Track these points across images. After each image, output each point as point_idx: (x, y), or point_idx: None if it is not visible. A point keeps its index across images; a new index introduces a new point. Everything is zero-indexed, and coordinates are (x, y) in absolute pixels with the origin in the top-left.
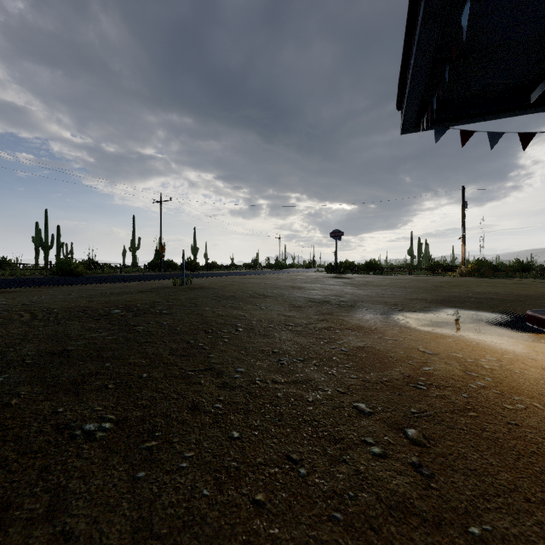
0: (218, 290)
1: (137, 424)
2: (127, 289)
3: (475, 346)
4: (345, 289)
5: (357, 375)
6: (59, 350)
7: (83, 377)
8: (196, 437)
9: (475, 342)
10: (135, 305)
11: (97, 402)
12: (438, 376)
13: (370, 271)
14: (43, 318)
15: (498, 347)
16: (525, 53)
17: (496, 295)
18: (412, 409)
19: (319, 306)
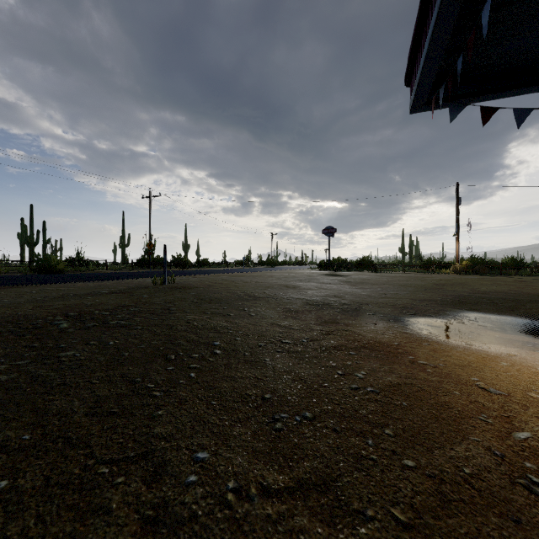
0: (202, 291)
1: None
2: (98, 289)
3: None
4: (343, 288)
5: (412, 457)
6: None
7: None
8: None
9: None
10: (92, 311)
11: None
12: None
13: (364, 268)
14: None
15: None
16: None
17: (505, 294)
18: None
19: (319, 310)
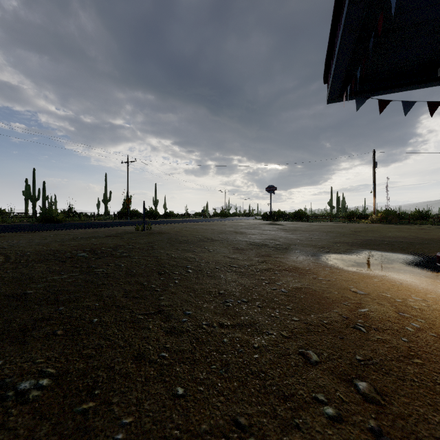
0: (173, 235)
1: (77, 379)
2: (96, 234)
3: (399, 285)
4: (279, 234)
5: (298, 317)
6: (17, 293)
7: (34, 323)
8: (137, 395)
9: (398, 282)
10: (100, 248)
11: (41, 352)
12: (375, 318)
13: (298, 218)
14: (14, 260)
15: (420, 287)
16: (436, 31)
17: (404, 238)
18: (357, 355)
19: (259, 248)
